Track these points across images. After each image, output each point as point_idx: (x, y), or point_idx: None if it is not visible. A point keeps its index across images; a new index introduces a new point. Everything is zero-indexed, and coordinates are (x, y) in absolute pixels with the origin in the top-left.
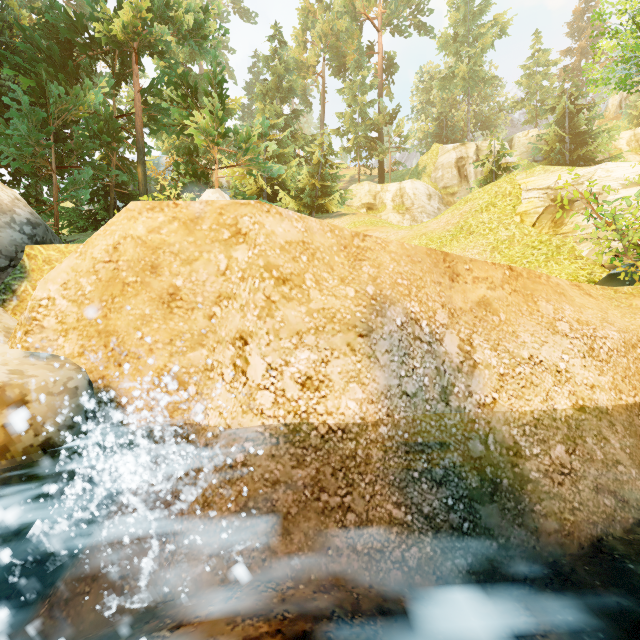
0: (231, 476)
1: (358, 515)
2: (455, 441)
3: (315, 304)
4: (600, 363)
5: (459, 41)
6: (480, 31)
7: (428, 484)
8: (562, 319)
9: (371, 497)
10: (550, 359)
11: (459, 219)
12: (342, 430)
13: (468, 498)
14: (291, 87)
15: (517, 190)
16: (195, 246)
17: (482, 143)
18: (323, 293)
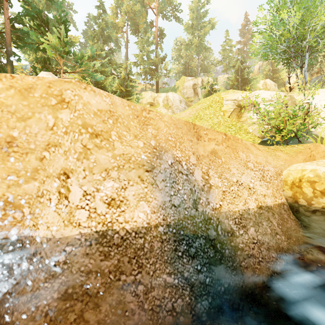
0: (54, 273)
1: (145, 286)
2: (201, 231)
3: (118, 151)
4: (267, 183)
5: (194, 28)
6: (203, 25)
7: (187, 258)
8: (250, 161)
9: (153, 272)
10: (246, 182)
11: (195, 112)
12: (135, 232)
13: (208, 263)
14: (109, 35)
15: (221, 100)
16: (28, 108)
17: (204, 78)
18: (123, 144)
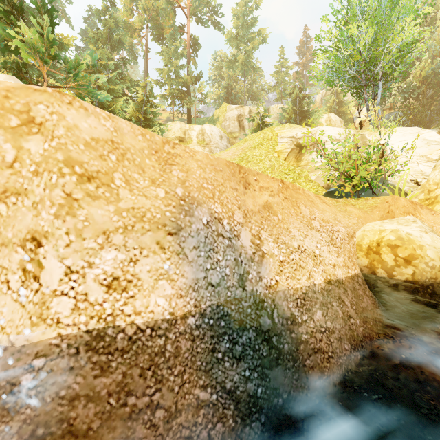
0: (12, 404)
1: (167, 410)
2: (250, 320)
3: (125, 203)
4: (337, 249)
5: (239, 39)
6: (251, 36)
7: (230, 362)
8: (315, 219)
9: (180, 387)
10: (310, 247)
11: (241, 152)
12: (151, 328)
13: (261, 366)
14: (120, 39)
15: (275, 137)
16: None
17: (253, 107)
18: (133, 193)
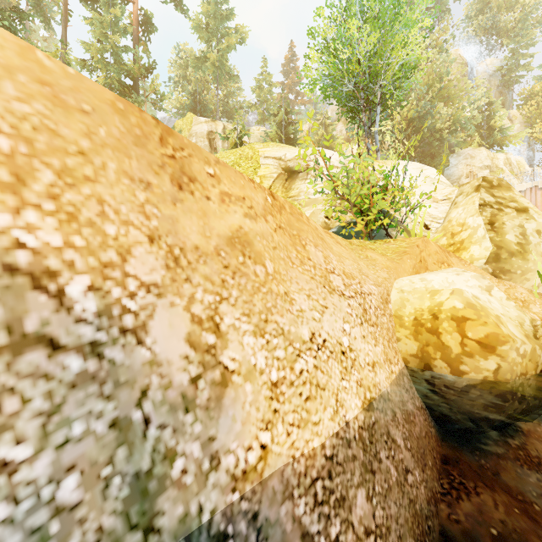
0: None
1: None
2: None
3: None
4: (373, 328)
5: (210, 32)
6: (227, 32)
7: None
8: (334, 271)
9: None
10: (333, 334)
11: None
12: None
13: None
14: None
15: (257, 156)
16: None
17: (228, 125)
18: None
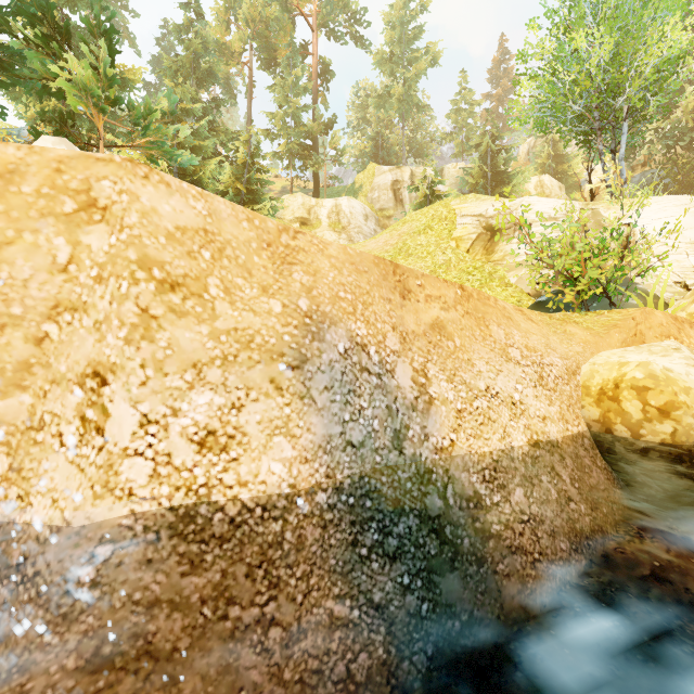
0: (69, 609)
1: (286, 628)
2: (411, 499)
3: (223, 322)
4: (549, 392)
5: (395, 61)
6: (414, 56)
7: (379, 562)
8: (513, 345)
9: (305, 596)
10: (506, 390)
11: (398, 240)
12: (262, 506)
13: (427, 571)
14: (210, 70)
15: (452, 215)
16: (7, 219)
17: (416, 169)
18: (236, 307)
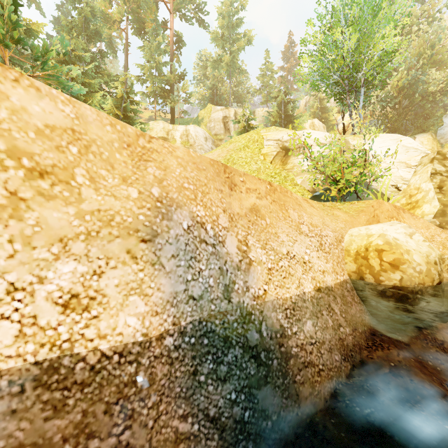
0: None
1: None
2: (236, 335)
3: (88, 204)
4: (326, 254)
5: (224, 39)
6: (237, 37)
7: (214, 385)
8: (303, 223)
9: (155, 421)
10: (299, 253)
11: (226, 154)
12: (119, 354)
13: (248, 387)
14: (97, 30)
15: (261, 139)
16: None
17: (238, 110)
18: (100, 192)
